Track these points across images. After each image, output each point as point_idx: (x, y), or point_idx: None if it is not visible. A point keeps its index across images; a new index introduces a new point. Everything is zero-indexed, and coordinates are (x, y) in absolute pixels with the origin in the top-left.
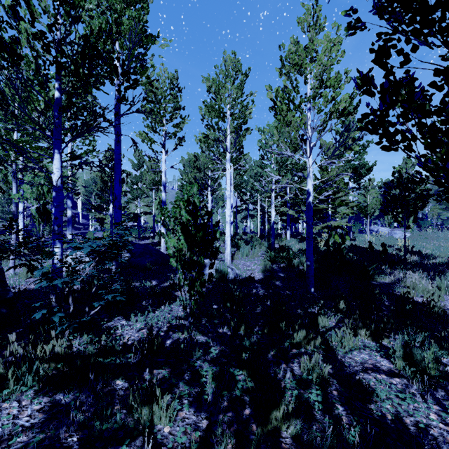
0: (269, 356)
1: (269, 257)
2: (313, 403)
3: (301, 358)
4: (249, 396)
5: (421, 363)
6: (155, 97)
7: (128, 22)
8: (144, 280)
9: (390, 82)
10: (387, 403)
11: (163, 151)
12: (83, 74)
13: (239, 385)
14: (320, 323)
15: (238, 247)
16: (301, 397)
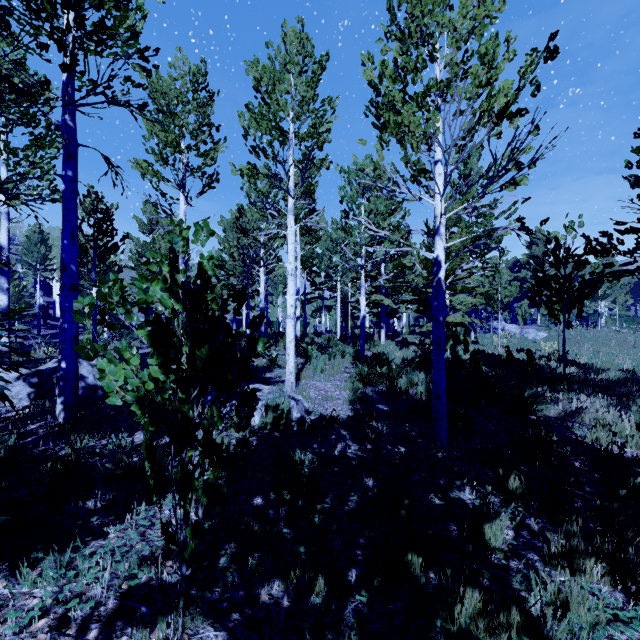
0: None
1: (360, 375)
2: None
3: None
4: None
5: None
6: (165, 103)
7: None
8: (121, 433)
9: None
10: None
11: (182, 197)
12: None
13: None
14: (490, 540)
15: (308, 357)
16: None
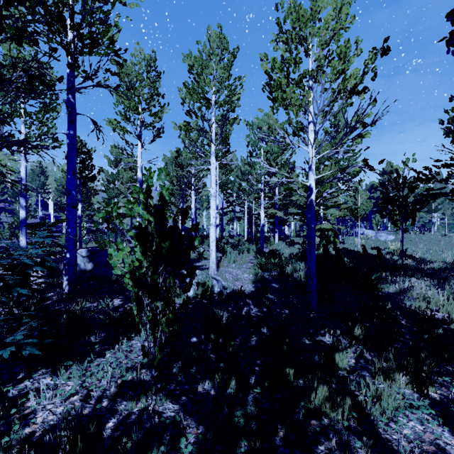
0: (277, 442)
1: (260, 264)
2: None
3: (327, 442)
4: None
5: None
6: (129, 80)
7: None
8: (104, 299)
9: None
10: None
11: (139, 144)
12: None
13: None
14: (339, 363)
15: (225, 252)
16: None
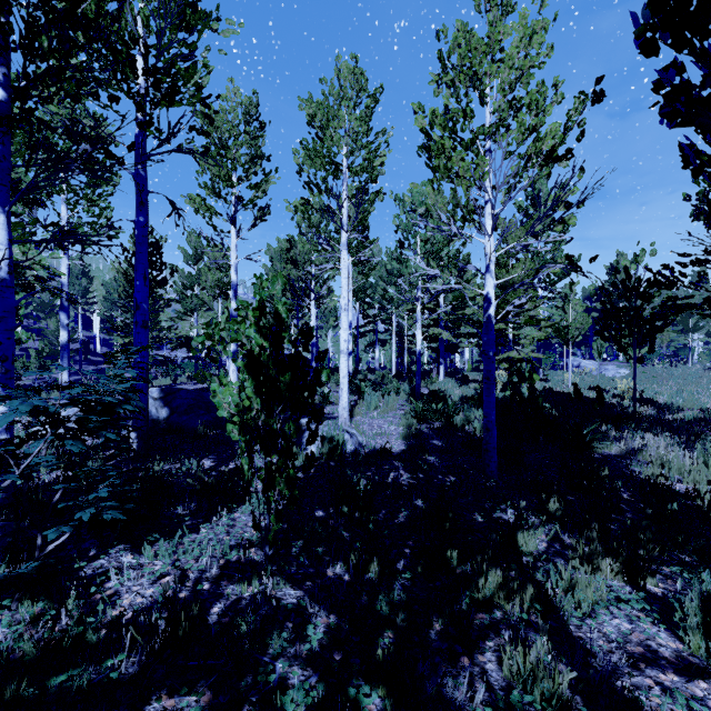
0: (432, 636)
1: (414, 412)
2: None
3: (498, 638)
4: None
5: None
6: (218, 137)
7: None
8: (189, 459)
9: None
10: None
11: (233, 231)
12: (49, 49)
13: None
14: (522, 546)
15: (362, 394)
16: None
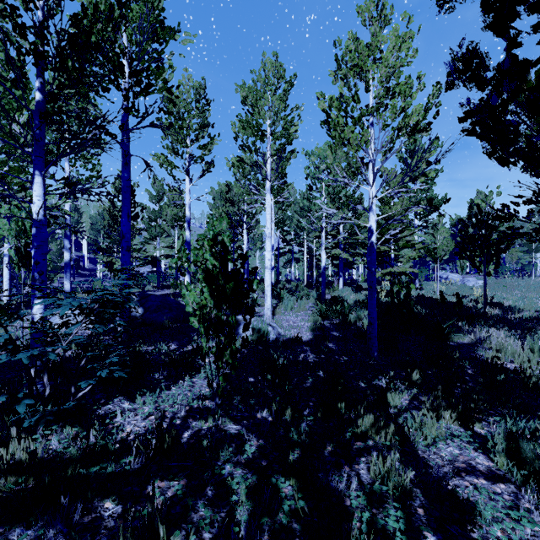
0: (326, 454)
1: (319, 312)
2: (392, 531)
3: (369, 456)
4: (300, 525)
5: (533, 462)
6: (176, 111)
7: (138, 8)
8: (159, 343)
9: (515, 58)
10: (497, 528)
11: (187, 179)
12: (73, 67)
13: (285, 506)
14: (391, 402)
15: (281, 298)
16: (374, 521)
